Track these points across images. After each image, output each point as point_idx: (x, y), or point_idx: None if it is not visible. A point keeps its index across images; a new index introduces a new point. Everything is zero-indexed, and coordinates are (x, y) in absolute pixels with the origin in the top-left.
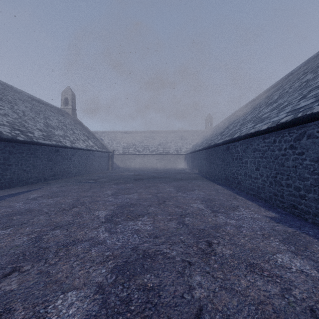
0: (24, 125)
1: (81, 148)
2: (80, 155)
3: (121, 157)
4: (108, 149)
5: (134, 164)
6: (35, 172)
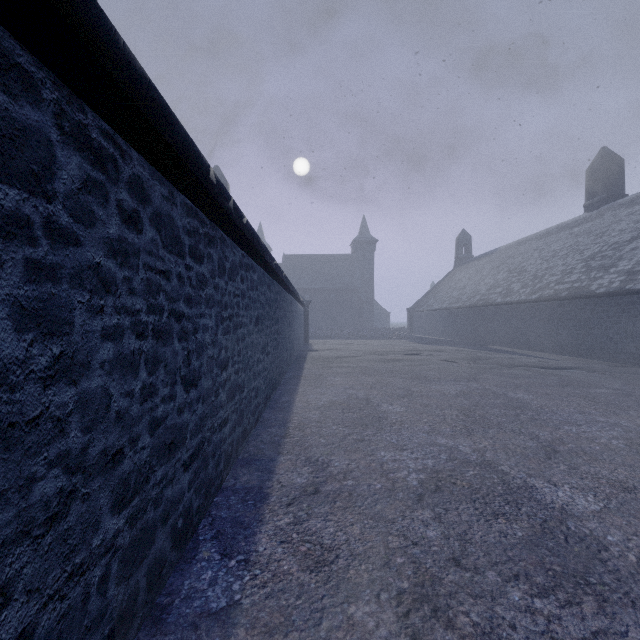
0: None
1: None
2: None
3: None
4: None
5: None
6: (630, 344)
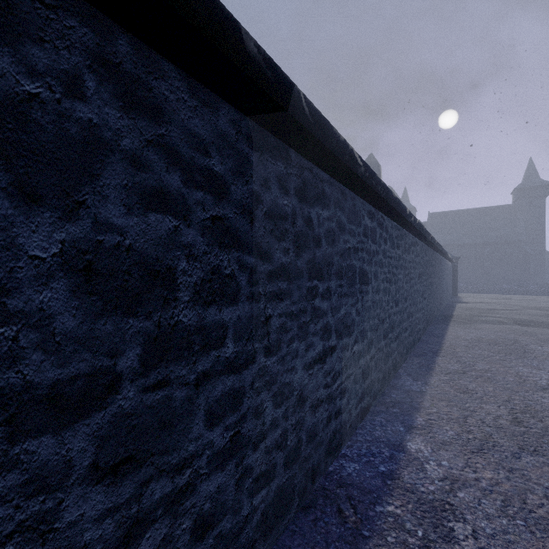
0: None
1: None
2: None
3: None
4: None
5: None
6: None
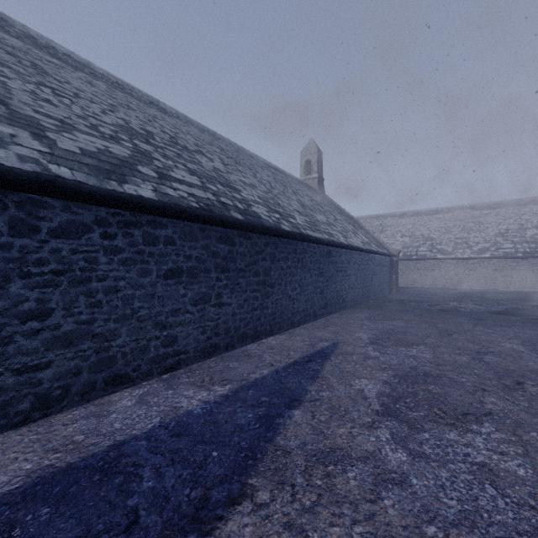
0: (278, 203)
1: (359, 247)
2: (356, 263)
3: (400, 265)
4: (388, 250)
5: (432, 280)
6: (302, 299)
